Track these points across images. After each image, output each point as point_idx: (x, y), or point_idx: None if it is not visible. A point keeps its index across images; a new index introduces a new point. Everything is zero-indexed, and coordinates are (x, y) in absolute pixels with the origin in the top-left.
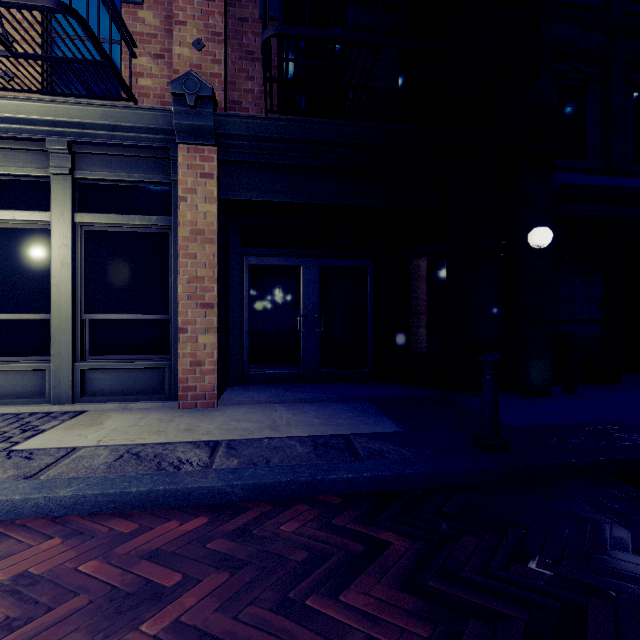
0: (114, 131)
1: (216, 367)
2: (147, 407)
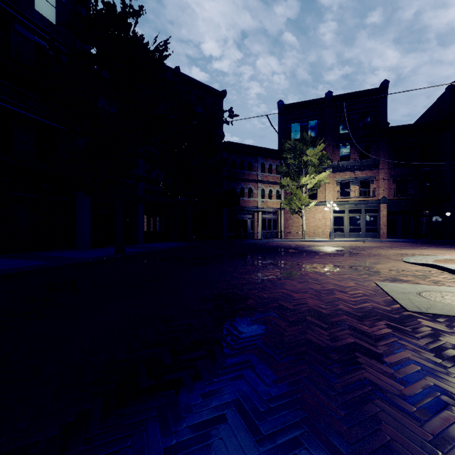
0: (371, 203)
1: (386, 234)
2: (375, 239)
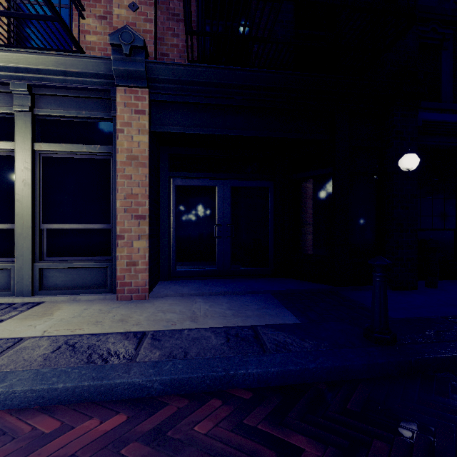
0: (65, 76)
1: (147, 267)
2: (92, 299)
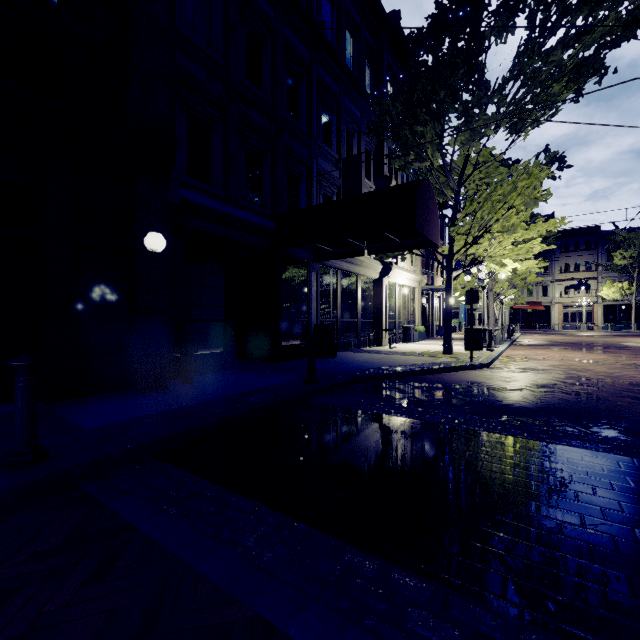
0: None
1: None
2: None
